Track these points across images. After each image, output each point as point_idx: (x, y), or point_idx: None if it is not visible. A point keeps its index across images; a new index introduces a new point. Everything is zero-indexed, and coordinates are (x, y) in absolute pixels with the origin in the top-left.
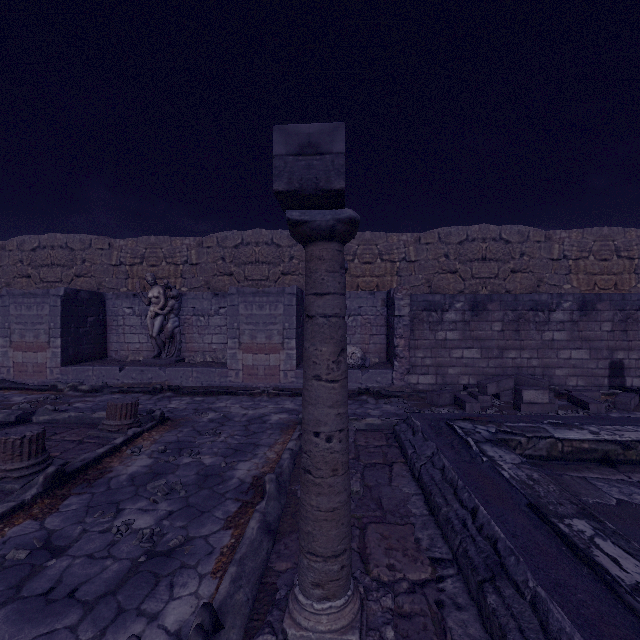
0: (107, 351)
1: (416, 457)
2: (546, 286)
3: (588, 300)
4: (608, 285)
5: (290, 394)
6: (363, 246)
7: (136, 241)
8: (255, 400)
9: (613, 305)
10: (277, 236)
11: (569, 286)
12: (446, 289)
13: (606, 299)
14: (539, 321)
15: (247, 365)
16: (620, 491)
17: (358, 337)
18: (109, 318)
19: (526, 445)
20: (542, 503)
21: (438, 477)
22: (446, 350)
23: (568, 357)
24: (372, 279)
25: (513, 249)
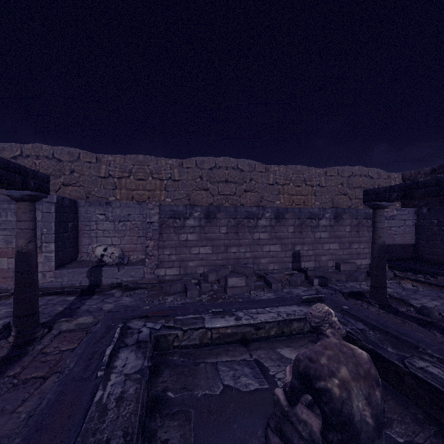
0: None
1: (61, 370)
2: (265, 202)
3: (280, 212)
4: (300, 202)
5: (41, 294)
6: (137, 166)
7: None
8: None
9: (294, 215)
10: (58, 151)
11: (279, 202)
12: (201, 202)
13: (290, 211)
14: (251, 226)
15: (2, 269)
16: (233, 375)
17: (127, 239)
18: None
19: (182, 337)
20: None
21: (45, 403)
22: (187, 248)
23: (269, 250)
24: (144, 192)
25: (245, 176)
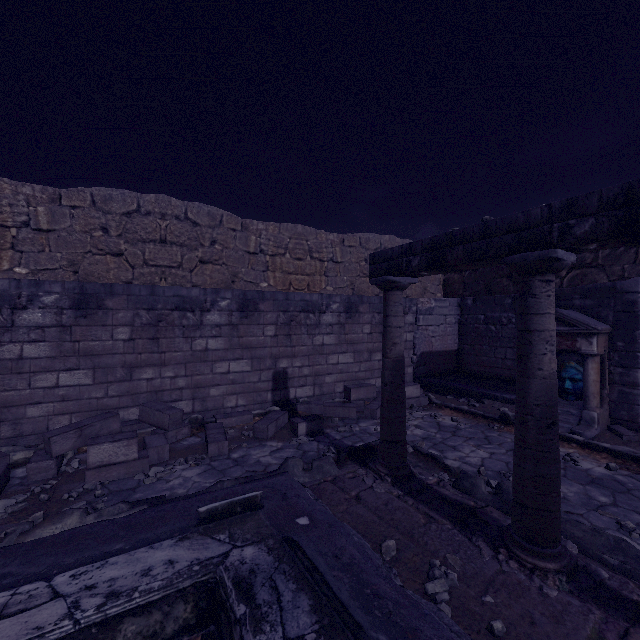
0: None
1: None
2: (241, 282)
3: (250, 298)
4: (302, 286)
5: None
6: None
7: None
8: None
9: (277, 305)
10: None
11: (266, 284)
12: (104, 277)
13: (270, 298)
14: (188, 325)
15: None
16: None
17: None
18: None
19: None
20: None
21: None
22: (22, 376)
23: (226, 371)
24: None
25: (202, 233)
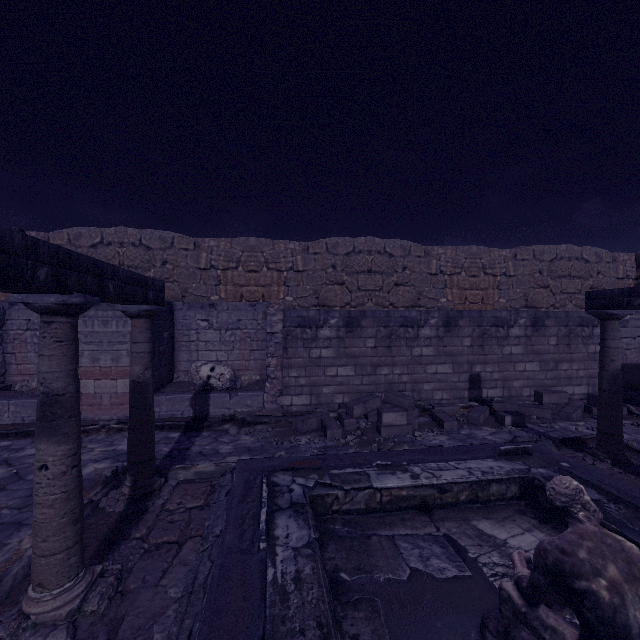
0: None
1: (204, 537)
2: (425, 299)
3: (452, 317)
4: (476, 299)
5: None
6: (248, 253)
7: None
8: (85, 440)
9: (472, 321)
10: (146, 236)
11: (445, 300)
12: (333, 301)
13: (466, 316)
14: (409, 337)
15: (87, 393)
16: (420, 554)
17: (237, 353)
18: None
19: (343, 499)
20: (278, 636)
21: (202, 578)
22: (321, 368)
23: (435, 372)
24: (257, 289)
25: (396, 263)
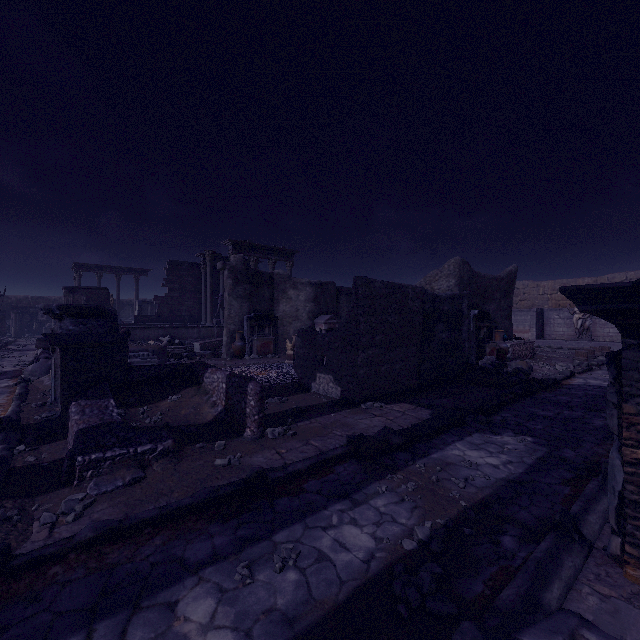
0: (543, 335)
1: None
2: None
3: None
4: None
5: None
6: None
7: (553, 282)
8: None
9: None
10: None
11: None
12: None
13: None
14: None
15: None
16: None
17: None
18: (545, 320)
19: None
20: None
21: None
22: None
23: None
24: None
25: None
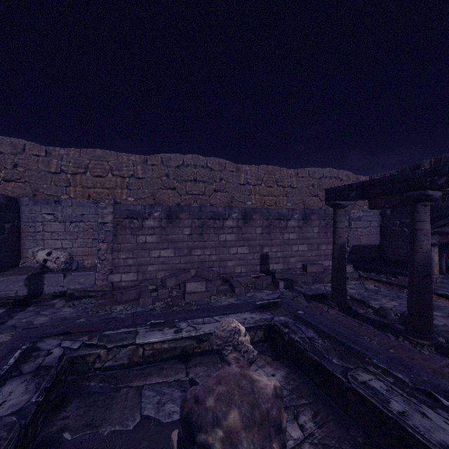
0: None
1: None
2: (236, 202)
3: (248, 212)
4: (272, 203)
5: None
6: (95, 161)
7: None
8: None
9: (263, 216)
10: None
11: (250, 203)
12: (167, 201)
13: (258, 212)
14: (217, 227)
15: None
16: (159, 401)
17: (81, 241)
18: None
19: (106, 357)
20: None
21: None
22: (146, 251)
23: (236, 252)
24: (103, 190)
25: (215, 175)
